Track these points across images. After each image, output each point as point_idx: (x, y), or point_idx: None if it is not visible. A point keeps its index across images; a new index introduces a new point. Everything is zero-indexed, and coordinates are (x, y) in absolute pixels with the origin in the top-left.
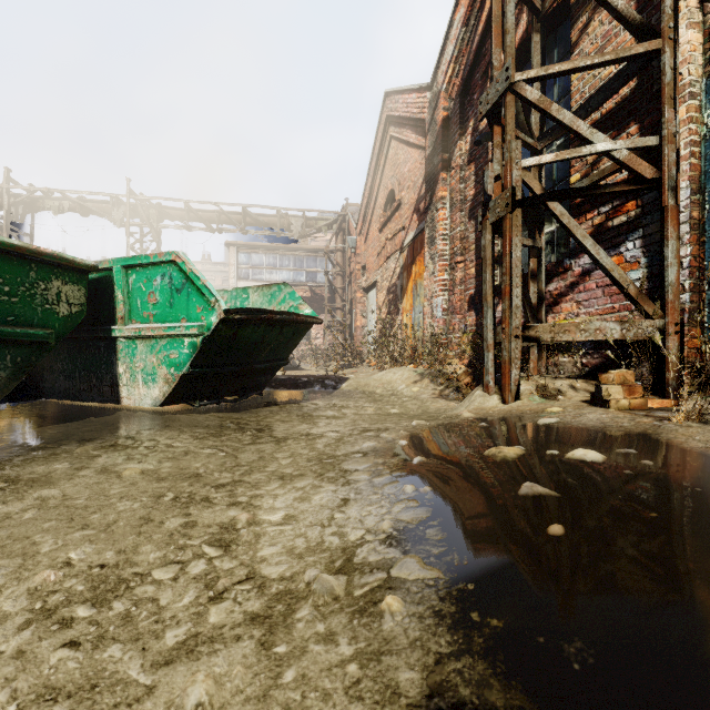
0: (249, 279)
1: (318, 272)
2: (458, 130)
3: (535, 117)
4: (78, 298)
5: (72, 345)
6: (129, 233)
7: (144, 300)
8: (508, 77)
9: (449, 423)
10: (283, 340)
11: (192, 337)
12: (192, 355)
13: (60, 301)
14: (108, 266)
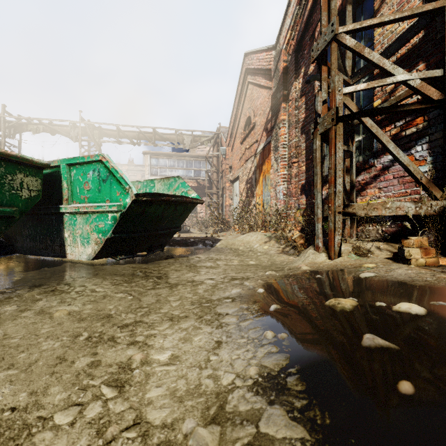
0: (157, 175)
1: (202, 170)
2: (294, 75)
3: (348, 62)
4: (35, 186)
5: (34, 218)
6: (81, 145)
7: (81, 187)
8: (333, 29)
9: (293, 274)
10: (177, 214)
11: (113, 213)
12: (113, 225)
13: (22, 188)
14: (57, 164)
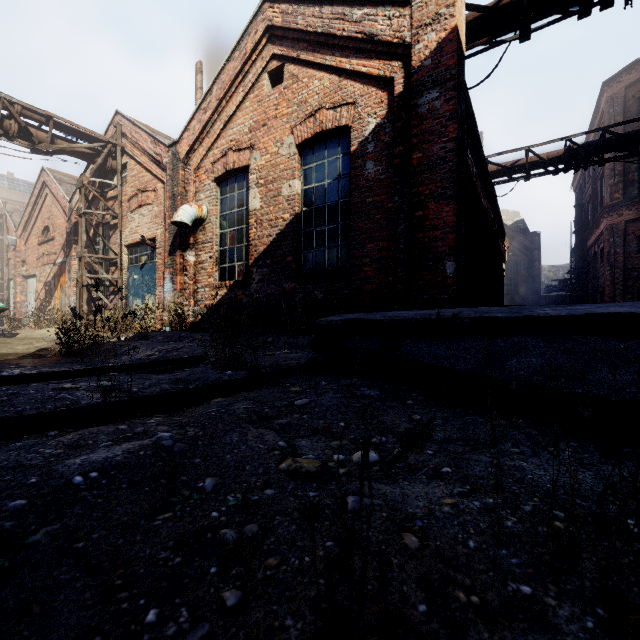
0: None
1: None
2: None
3: (101, 251)
4: None
5: None
6: None
7: None
8: (82, 255)
9: None
10: None
11: None
12: None
13: None
14: None
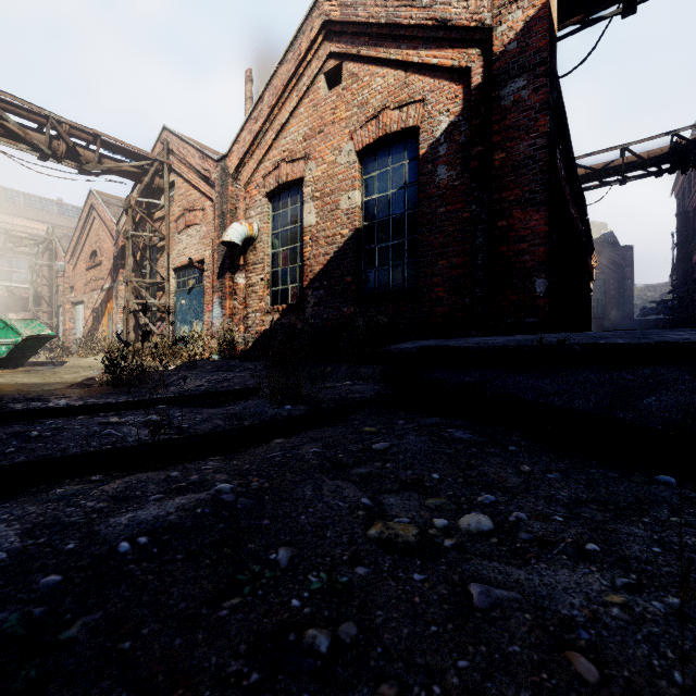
0: None
1: (15, 272)
2: None
3: (148, 275)
4: None
5: None
6: None
7: None
8: (129, 279)
9: None
10: (40, 344)
11: (8, 345)
12: (8, 351)
13: None
14: None
